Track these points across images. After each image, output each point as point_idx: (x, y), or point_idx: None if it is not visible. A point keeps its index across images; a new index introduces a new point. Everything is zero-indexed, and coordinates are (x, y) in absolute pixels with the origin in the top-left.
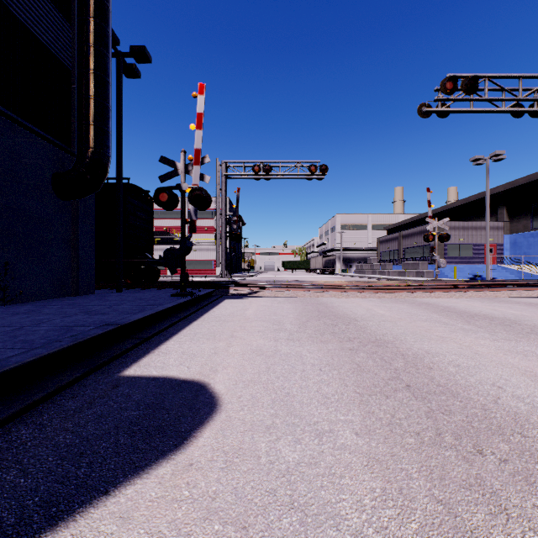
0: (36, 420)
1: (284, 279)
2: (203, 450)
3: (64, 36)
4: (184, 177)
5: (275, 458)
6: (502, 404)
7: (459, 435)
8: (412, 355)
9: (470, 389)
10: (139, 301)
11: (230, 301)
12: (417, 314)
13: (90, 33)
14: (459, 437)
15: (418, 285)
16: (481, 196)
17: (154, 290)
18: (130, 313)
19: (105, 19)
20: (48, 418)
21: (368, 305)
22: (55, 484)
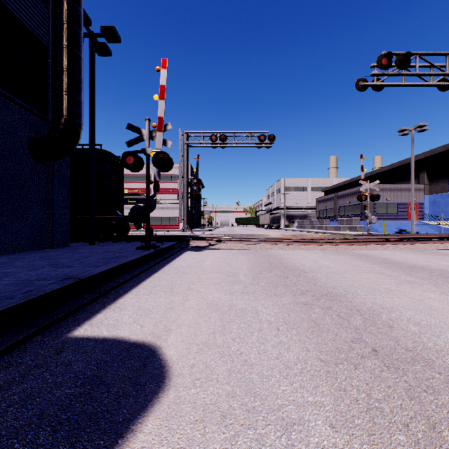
0: None
1: (237, 233)
2: None
3: (40, 15)
4: (148, 142)
5: None
6: None
7: None
8: (367, 310)
9: (443, 355)
10: (107, 253)
11: (190, 253)
12: (360, 266)
13: (63, 11)
14: None
15: (354, 238)
16: (404, 162)
17: (123, 243)
18: (94, 266)
19: (77, 0)
20: None
21: (313, 257)
22: None
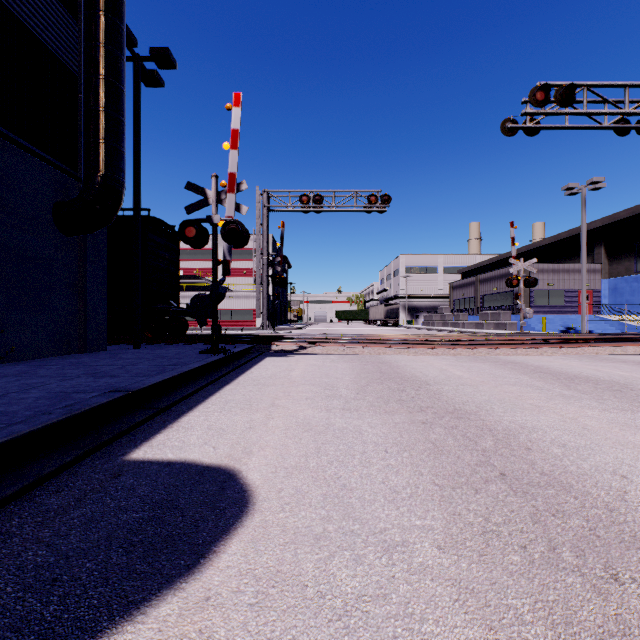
0: (1, 527)
1: (338, 332)
2: (226, 575)
3: (68, 34)
4: (216, 208)
5: (327, 588)
6: (631, 502)
7: (581, 551)
8: (503, 430)
9: (585, 479)
10: (160, 359)
11: (272, 359)
12: (503, 376)
13: (100, 30)
14: (582, 553)
15: (500, 339)
16: (574, 232)
17: (180, 346)
18: (146, 376)
19: (118, 14)
20: (18, 523)
21: (441, 364)
22: (7, 633)
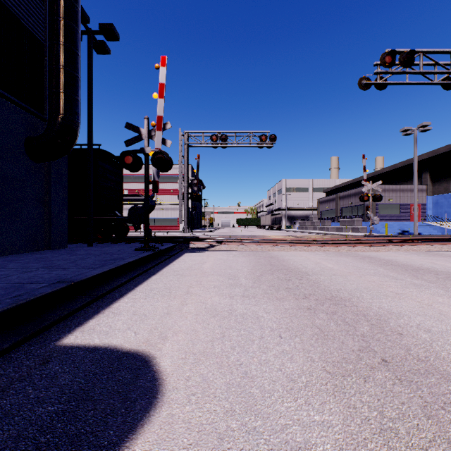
0: None
1: (238, 234)
2: None
3: (37, 12)
4: (147, 142)
5: None
6: None
7: None
8: (374, 316)
9: None
10: (104, 255)
11: (190, 254)
12: (364, 268)
13: (60, 8)
14: None
15: (357, 239)
16: (407, 163)
17: (122, 244)
18: (90, 269)
19: None
20: None
21: (316, 259)
22: None
